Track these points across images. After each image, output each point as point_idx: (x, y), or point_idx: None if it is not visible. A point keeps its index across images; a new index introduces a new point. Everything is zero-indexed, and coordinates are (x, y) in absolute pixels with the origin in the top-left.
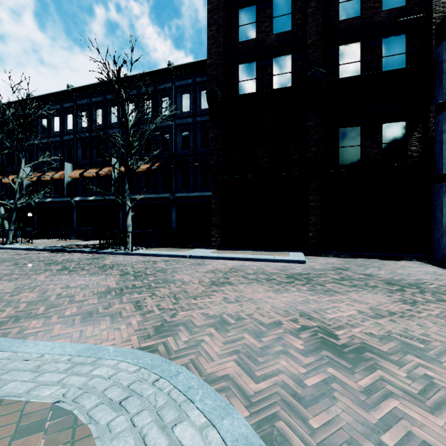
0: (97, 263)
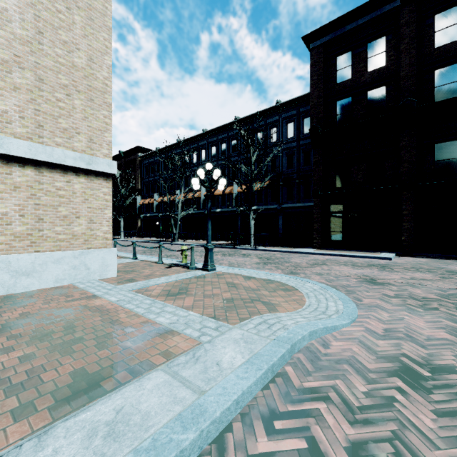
0: (239, 253)
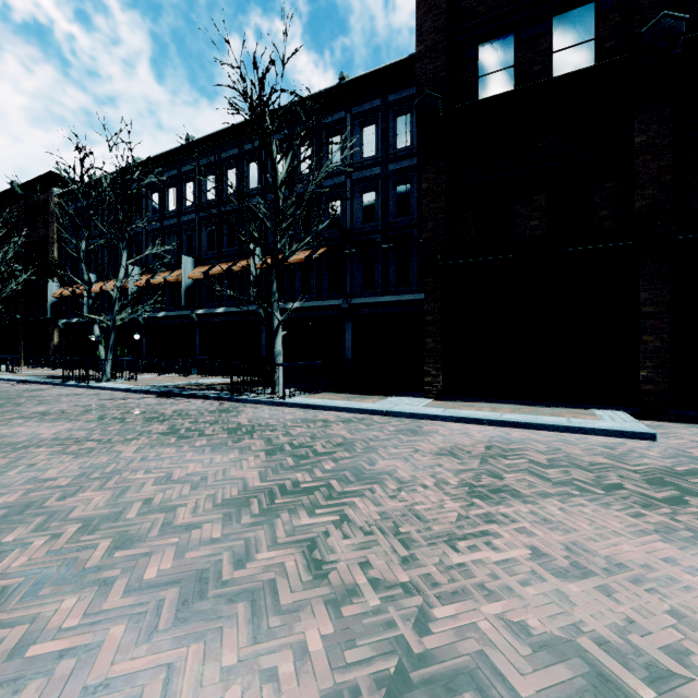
0: (227, 422)
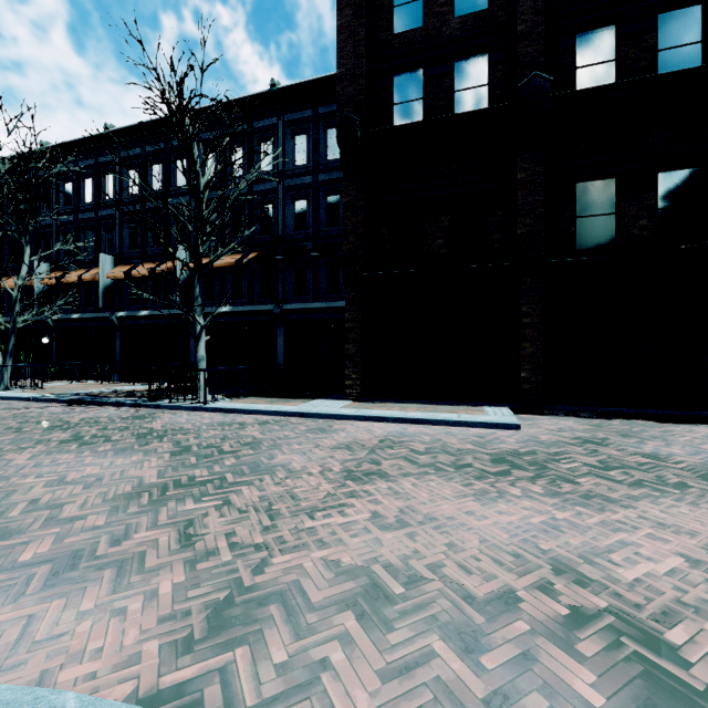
0: (139, 428)
